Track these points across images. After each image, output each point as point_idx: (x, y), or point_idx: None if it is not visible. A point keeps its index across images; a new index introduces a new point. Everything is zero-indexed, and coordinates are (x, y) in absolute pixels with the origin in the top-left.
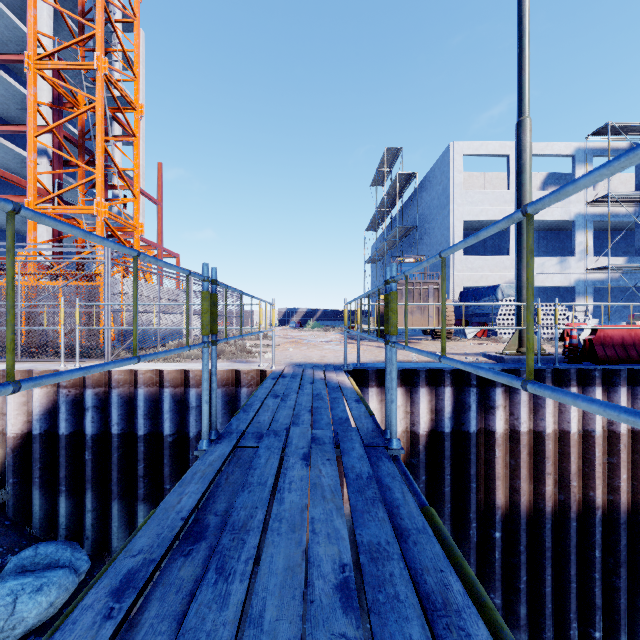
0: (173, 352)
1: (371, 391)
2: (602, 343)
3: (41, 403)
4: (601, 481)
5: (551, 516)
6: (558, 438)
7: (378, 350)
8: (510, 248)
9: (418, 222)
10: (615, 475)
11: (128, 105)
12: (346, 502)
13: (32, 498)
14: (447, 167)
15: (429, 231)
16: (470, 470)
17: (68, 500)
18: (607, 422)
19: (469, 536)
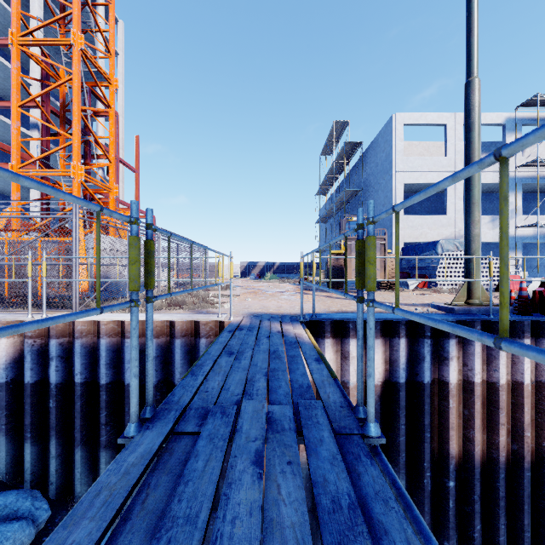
0: (62, 320)
1: (327, 342)
2: None
3: (8, 352)
4: None
5: (505, 466)
6: (511, 389)
7: (330, 300)
8: (447, 208)
9: (363, 186)
10: None
11: (104, 79)
12: (302, 450)
13: None
14: (390, 136)
15: (373, 193)
16: (424, 420)
17: (33, 446)
18: None
19: (423, 485)
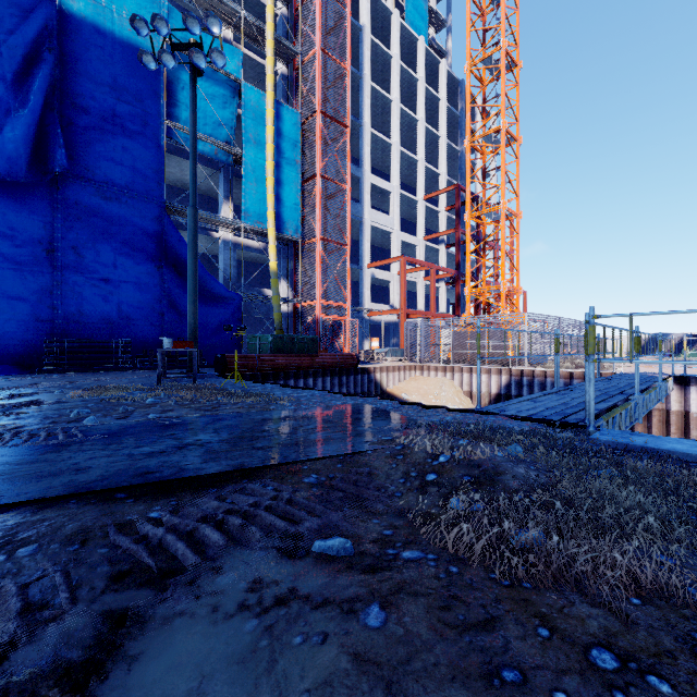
0: None
1: (691, 388)
2: None
3: (504, 382)
4: None
5: None
6: None
7: None
8: None
9: None
10: None
11: (512, 215)
12: None
13: None
14: None
15: None
16: None
17: None
18: None
19: None
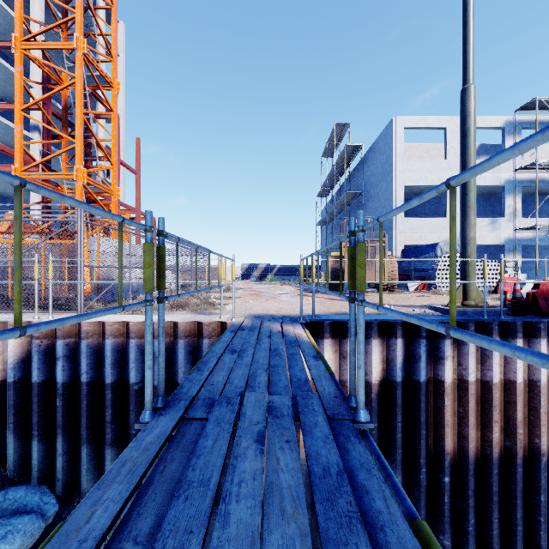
0: (94, 315)
1: (326, 342)
2: (545, 296)
3: (15, 353)
4: (546, 429)
5: (498, 462)
6: (504, 387)
7: (330, 302)
8: (446, 210)
9: (364, 188)
10: None
11: (106, 83)
12: (302, 447)
13: (7, 442)
14: (390, 139)
15: (374, 196)
16: (420, 418)
17: (40, 444)
18: None
19: (419, 480)
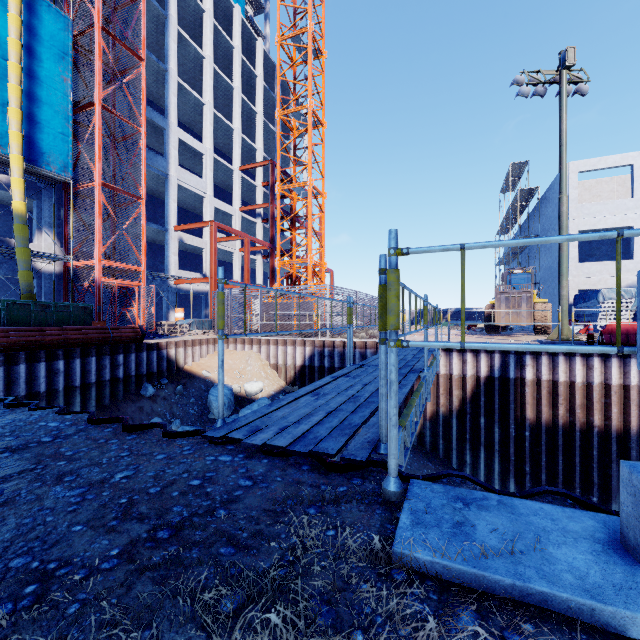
0: None
1: (454, 354)
2: (609, 333)
3: (308, 353)
4: (598, 412)
5: (562, 428)
6: (569, 386)
7: (473, 338)
8: (633, 252)
9: (542, 230)
10: (609, 409)
11: (319, 194)
12: (441, 407)
13: None
14: None
15: None
16: (510, 398)
17: None
18: (604, 379)
19: (509, 432)
